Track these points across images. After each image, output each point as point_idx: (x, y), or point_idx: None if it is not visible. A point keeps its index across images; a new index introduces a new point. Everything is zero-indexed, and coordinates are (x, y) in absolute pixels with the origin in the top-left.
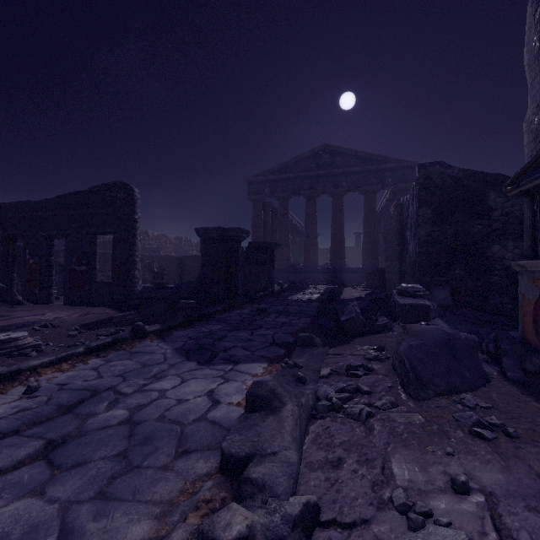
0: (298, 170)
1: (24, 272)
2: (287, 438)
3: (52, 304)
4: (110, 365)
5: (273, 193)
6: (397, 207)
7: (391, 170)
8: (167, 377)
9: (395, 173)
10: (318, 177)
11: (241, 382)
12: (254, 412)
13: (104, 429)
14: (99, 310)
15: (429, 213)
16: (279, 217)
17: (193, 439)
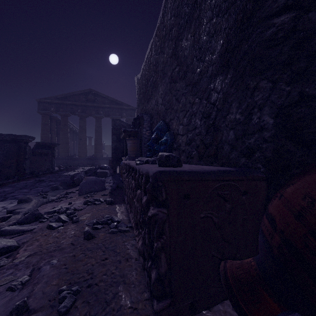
0: (74, 100)
1: None
2: (30, 205)
3: None
4: None
5: (57, 111)
6: None
7: (125, 109)
8: None
9: (127, 111)
10: (87, 106)
11: None
12: (20, 203)
13: None
14: None
15: (115, 138)
16: (62, 126)
17: None
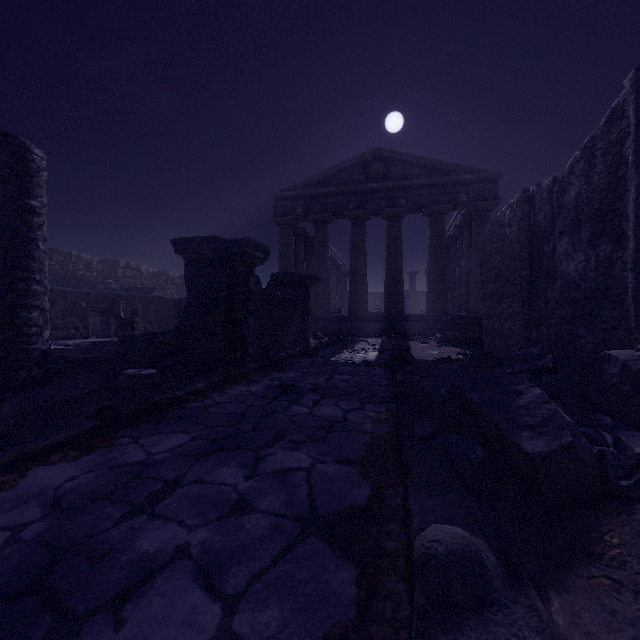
0: (341, 183)
1: None
2: None
3: None
4: None
5: (308, 214)
6: (524, 202)
7: (466, 184)
8: None
9: (471, 187)
10: (368, 193)
11: None
12: None
13: None
14: None
15: None
16: (316, 246)
17: None
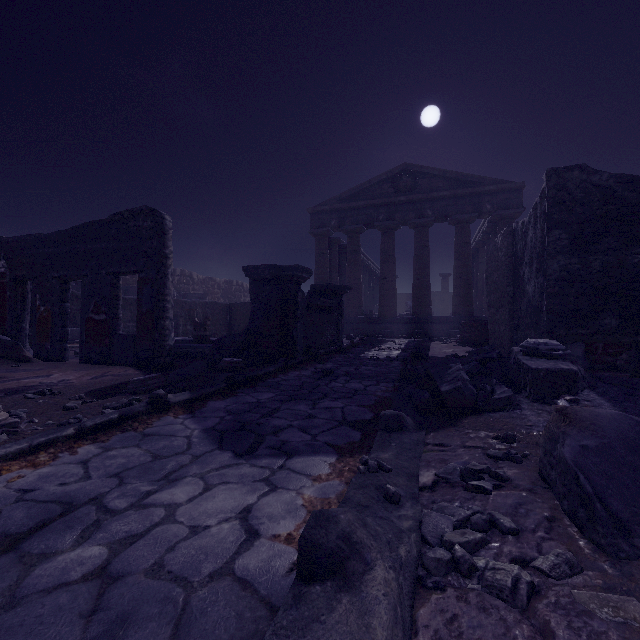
0: (372, 197)
1: (34, 322)
2: None
3: (67, 361)
4: (108, 457)
5: (341, 226)
6: (508, 235)
7: (491, 194)
8: (185, 479)
9: (495, 197)
10: (397, 205)
11: (295, 492)
12: (313, 582)
13: (55, 590)
14: (120, 370)
15: (563, 238)
16: (349, 255)
17: (202, 626)
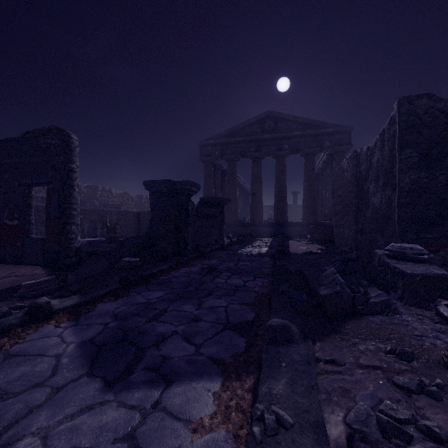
0: (245, 135)
1: None
2: None
3: None
4: None
5: (223, 155)
6: (353, 159)
7: (329, 135)
8: (20, 442)
9: (332, 137)
10: (263, 141)
11: None
12: None
13: None
14: (28, 270)
15: (414, 156)
16: (228, 176)
17: None
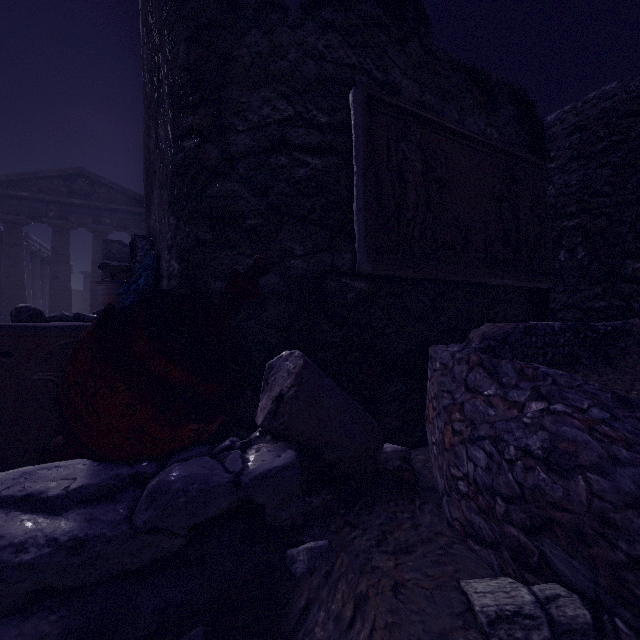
0: (38, 190)
1: None
2: None
3: None
4: None
5: None
6: None
7: None
8: None
9: None
10: (71, 206)
11: None
12: None
13: None
14: None
15: None
16: (6, 247)
17: None
